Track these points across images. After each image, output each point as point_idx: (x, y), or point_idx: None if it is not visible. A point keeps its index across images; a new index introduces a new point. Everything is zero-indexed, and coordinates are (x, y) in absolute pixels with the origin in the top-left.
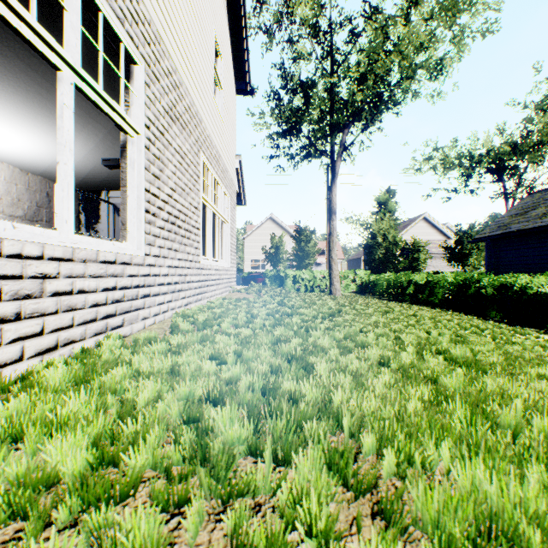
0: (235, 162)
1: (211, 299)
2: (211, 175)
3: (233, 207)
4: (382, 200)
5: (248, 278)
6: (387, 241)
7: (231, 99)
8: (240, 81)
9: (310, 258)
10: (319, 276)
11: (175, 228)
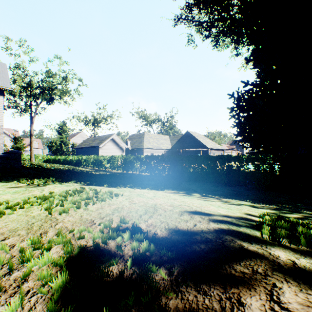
0: None
1: None
2: None
3: None
4: (61, 125)
5: None
6: (57, 144)
7: None
8: None
9: (22, 150)
10: (26, 157)
11: None
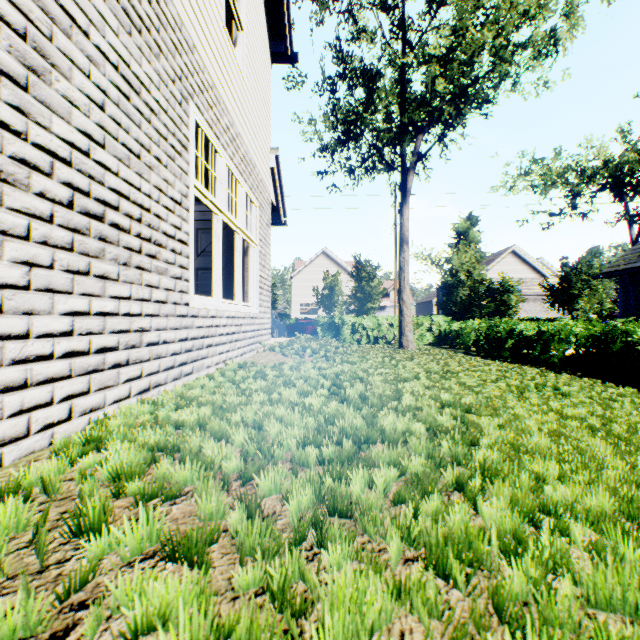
0: (270, 158)
1: (219, 367)
2: (219, 159)
3: (265, 224)
4: (461, 229)
5: (296, 326)
6: (472, 278)
7: (262, 61)
8: (276, 41)
9: (373, 300)
10: (385, 324)
11: (100, 226)
